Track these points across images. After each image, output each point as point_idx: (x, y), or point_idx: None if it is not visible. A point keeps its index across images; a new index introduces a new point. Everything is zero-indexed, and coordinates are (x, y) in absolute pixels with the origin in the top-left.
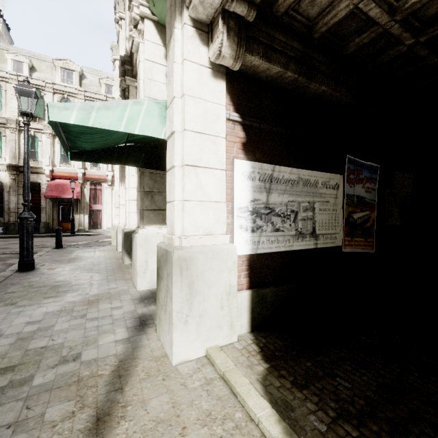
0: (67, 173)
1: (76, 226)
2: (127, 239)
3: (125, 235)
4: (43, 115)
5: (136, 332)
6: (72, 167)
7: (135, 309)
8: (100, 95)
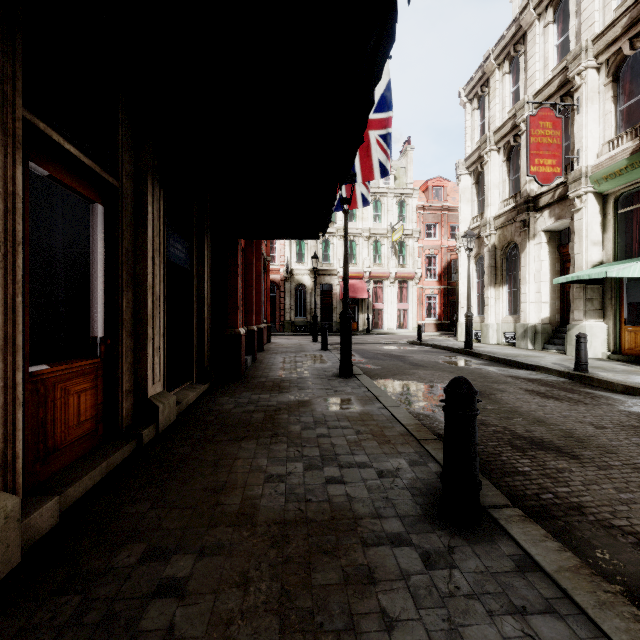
0: (355, 273)
1: (361, 325)
2: (530, 331)
3: (529, 328)
4: (335, 219)
5: (629, 366)
6: (358, 266)
7: (607, 362)
8: (383, 188)
